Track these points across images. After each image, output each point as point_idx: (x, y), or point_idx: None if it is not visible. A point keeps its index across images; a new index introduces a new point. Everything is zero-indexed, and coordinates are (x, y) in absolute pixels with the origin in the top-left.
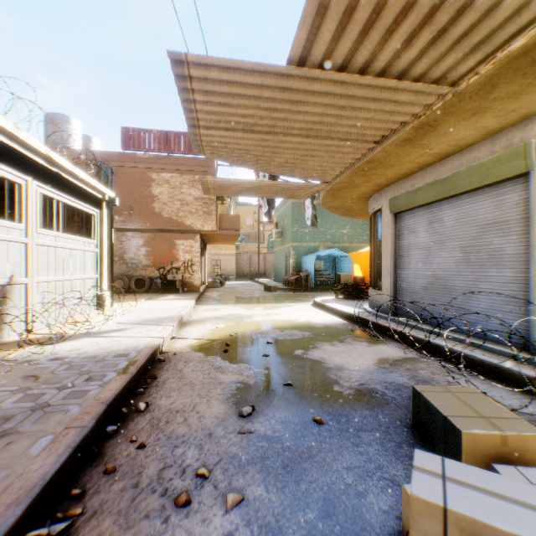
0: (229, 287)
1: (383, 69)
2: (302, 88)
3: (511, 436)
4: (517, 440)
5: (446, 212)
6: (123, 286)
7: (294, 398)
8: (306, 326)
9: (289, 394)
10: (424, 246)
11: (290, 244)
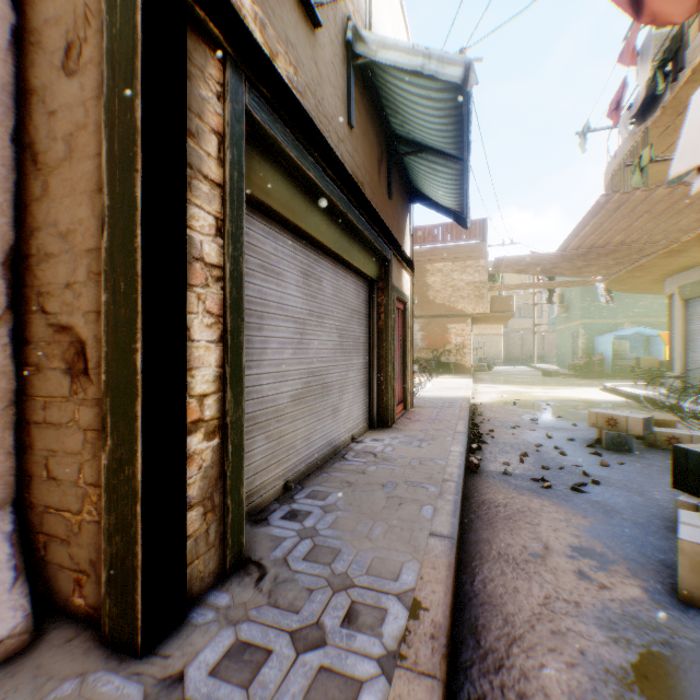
0: (498, 372)
1: (618, 242)
2: (567, 254)
3: (658, 420)
4: (662, 422)
5: None
6: None
7: (561, 420)
8: (583, 400)
9: (558, 419)
10: None
11: (577, 322)
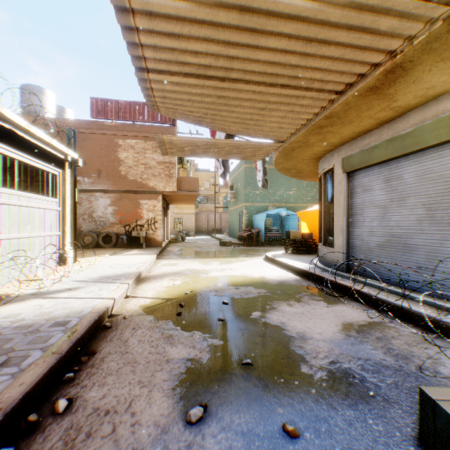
0: (189, 242)
1: None
2: (265, 7)
3: None
4: None
5: (406, 168)
6: (92, 242)
7: (255, 386)
8: (260, 282)
9: (249, 380)
10: (380, 204)
11: (243, 204)
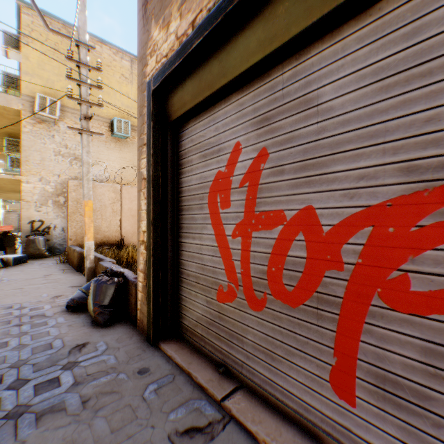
0: None
1: None
2: None
3: None
4: None
5: None
6: None
7: None
8: None
9: None
10: None
11: None
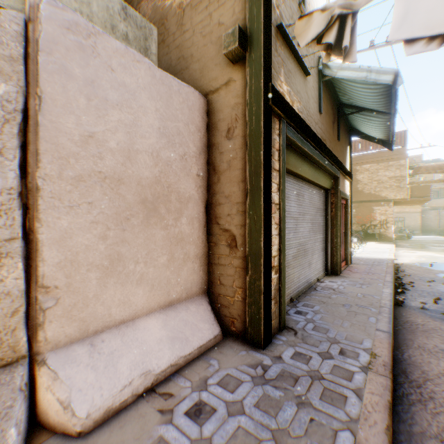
0: (415, 240)
1: None
2: None
3: None
4: None
5: None
6: None
7: None
8: None
9: None
10: None
11: None
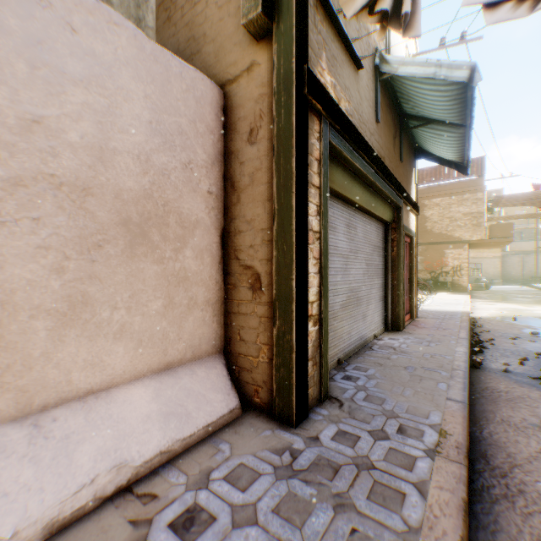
0: (494, 291)
1: None
2: None
3: None
4: None
5: None
6: None
7: None
8: None
9: None
10: None
11: None
